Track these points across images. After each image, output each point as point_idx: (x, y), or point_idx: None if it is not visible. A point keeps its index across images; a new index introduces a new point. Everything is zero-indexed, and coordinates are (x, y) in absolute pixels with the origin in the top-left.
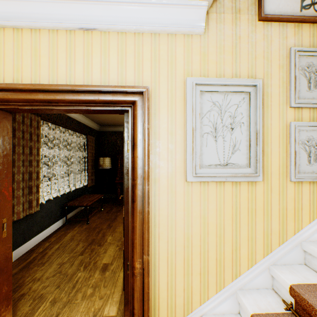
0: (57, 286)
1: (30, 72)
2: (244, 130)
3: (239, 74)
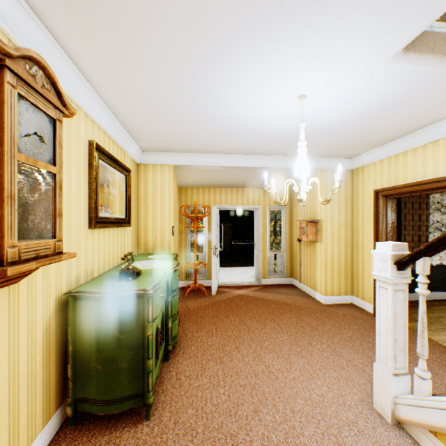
0: (429, 321)
1: (401, 177)
2: None
3: None
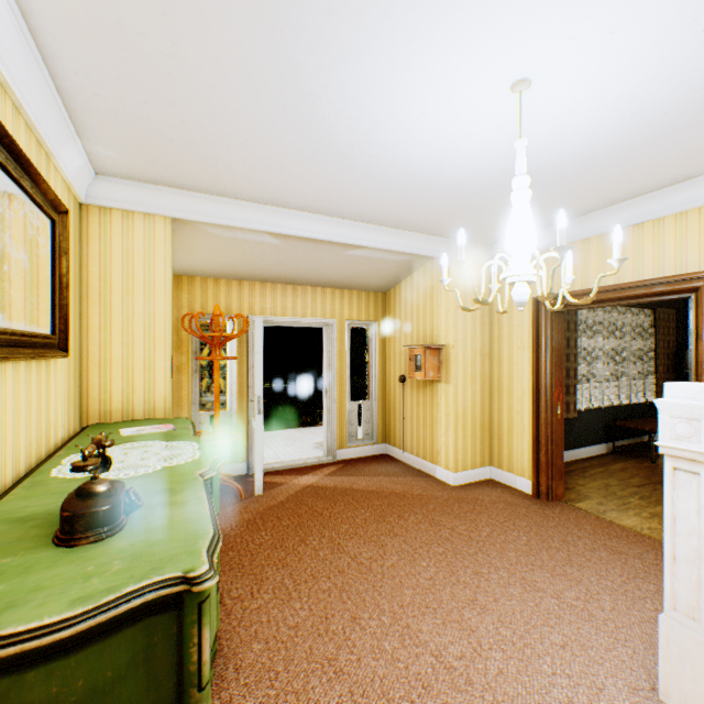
0: (601, 496)
1: (580, 278)
2: None
3: None
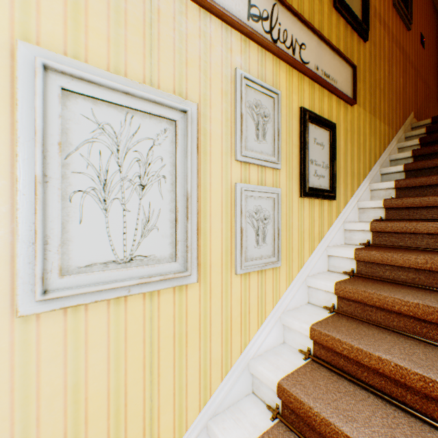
0: None
1: None
2: (168, 191)
3: (159, 81)
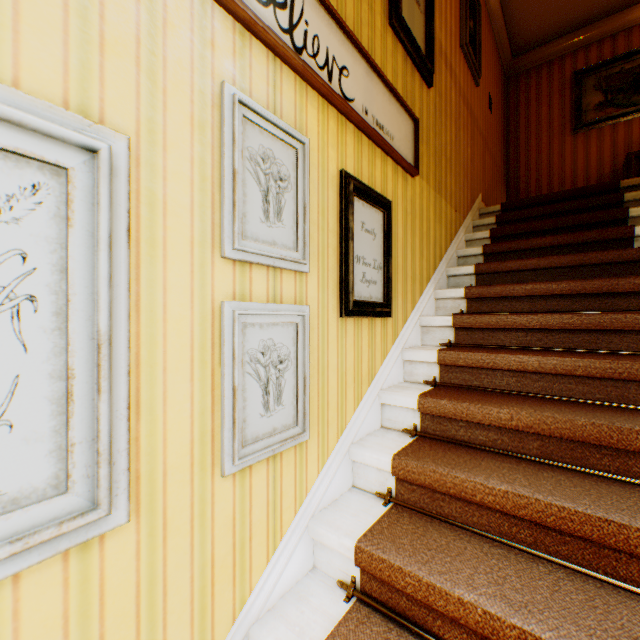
0: None
1: None
2: (44, 330)
3: (18, 69)
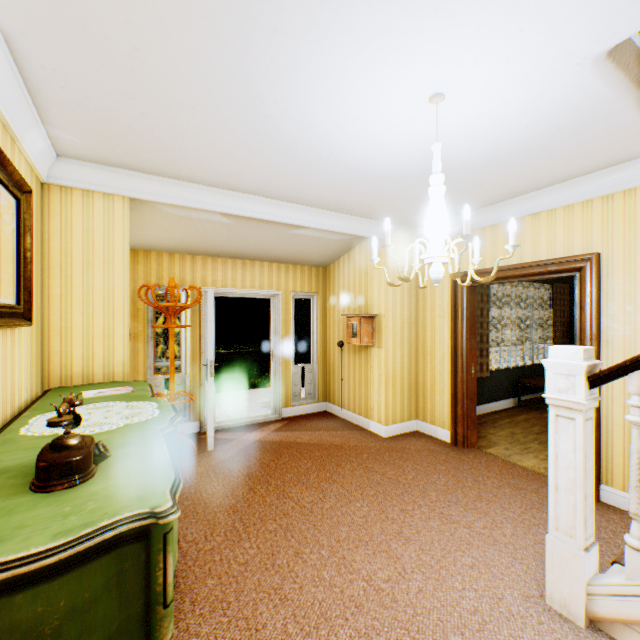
0: (508, 442)
1: (490, 257)
2: None
3: None
